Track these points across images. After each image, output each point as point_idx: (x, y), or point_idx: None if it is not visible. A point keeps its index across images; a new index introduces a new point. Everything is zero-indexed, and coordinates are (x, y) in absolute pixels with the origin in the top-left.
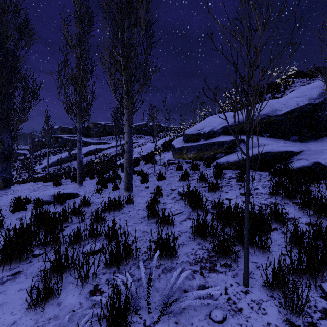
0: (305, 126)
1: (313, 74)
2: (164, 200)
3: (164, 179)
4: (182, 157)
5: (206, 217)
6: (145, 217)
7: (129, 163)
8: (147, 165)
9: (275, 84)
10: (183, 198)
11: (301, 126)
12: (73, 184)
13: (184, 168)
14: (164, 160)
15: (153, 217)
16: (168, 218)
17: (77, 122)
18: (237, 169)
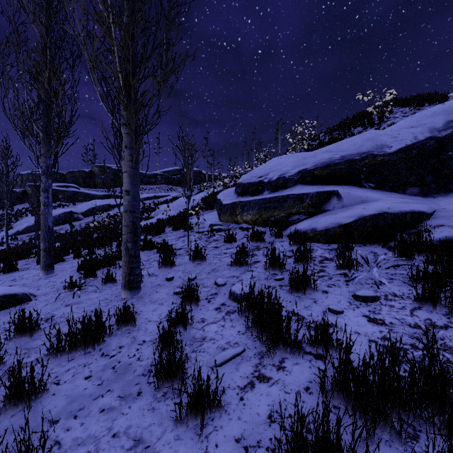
0: (428, 172)
1: (419, 102)
2: (202, 311)
3: (204, 261)
4: (234, 219)
5: (329, 431)
6: (153, 370)
7: (131, 233)
8: (177, 233)
9: (366, 114)
10: (241, 311)
11: (423, 172)
12: (38, 269)
13: (238, 239)
14: (204, 224)
15: (171, 378)
16: (209, 393)
17: (41, 156)
18: (330, 242)
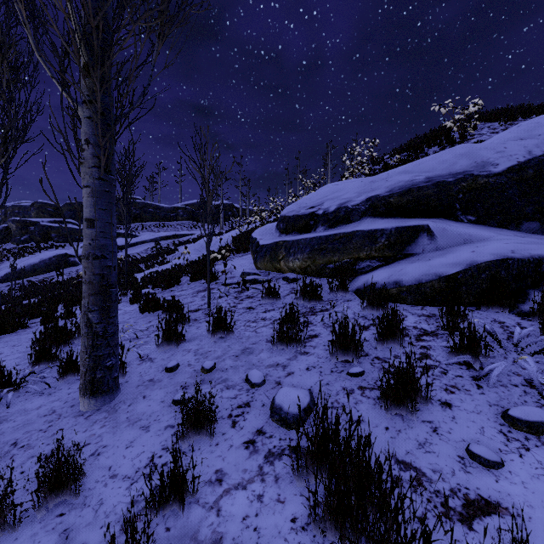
0: None
1: (511, 115)
2: (219, 450)
3: (230, 333)
4: (276, 266)
5: None
6: None
7: (97, 295)
8: (196, 285)
9: (444, 130)
10: (296, 463)
11: (543, 201)
12: None
13: (282, 296)
14: (234, 272)
15: None
16: None
17: None
18: (424, 303)
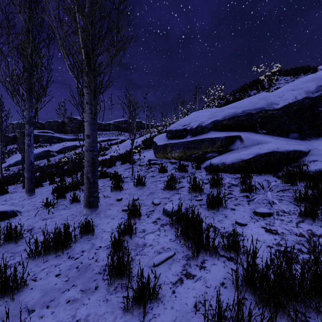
0: (305, 122)
1: (297, 72)
2: (143, 224)
3: (144, 186)
4: (166, 156)
5: None
6: (106, 269)
7: (91, 166)
8: (124, 166)
9: (259, 81)
10: (172, 224)
11: (301, 122)
12: (23, 192)
13: (169, 170)
14: (144, 159)
15: (120, 276)
16: (149, 288)
17: (25, 110)
18: (235, 172)
